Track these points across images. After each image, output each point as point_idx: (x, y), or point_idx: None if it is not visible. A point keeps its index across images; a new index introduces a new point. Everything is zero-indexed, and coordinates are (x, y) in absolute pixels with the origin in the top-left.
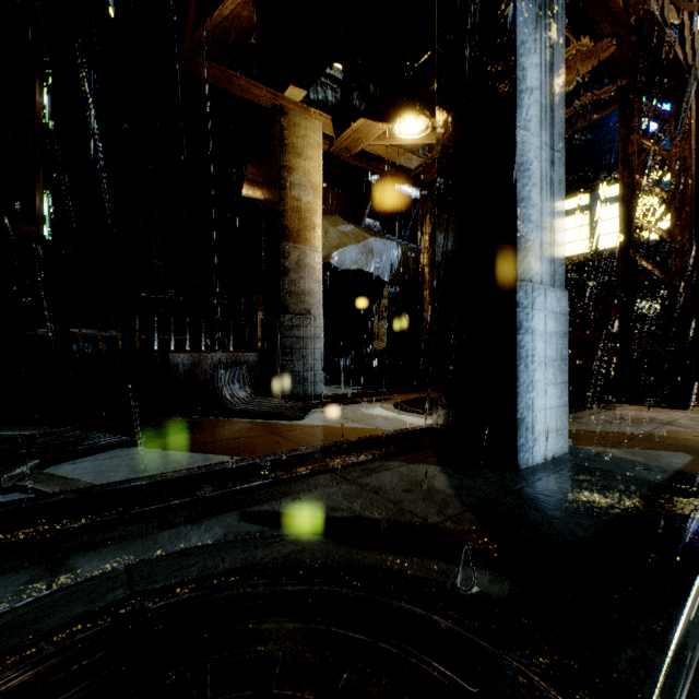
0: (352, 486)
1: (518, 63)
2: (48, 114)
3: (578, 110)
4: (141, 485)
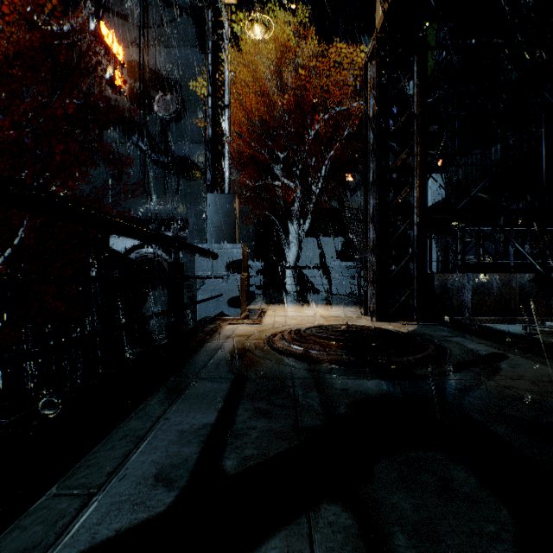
0: None
1: None
2: None
3: None
4: (528, 339)
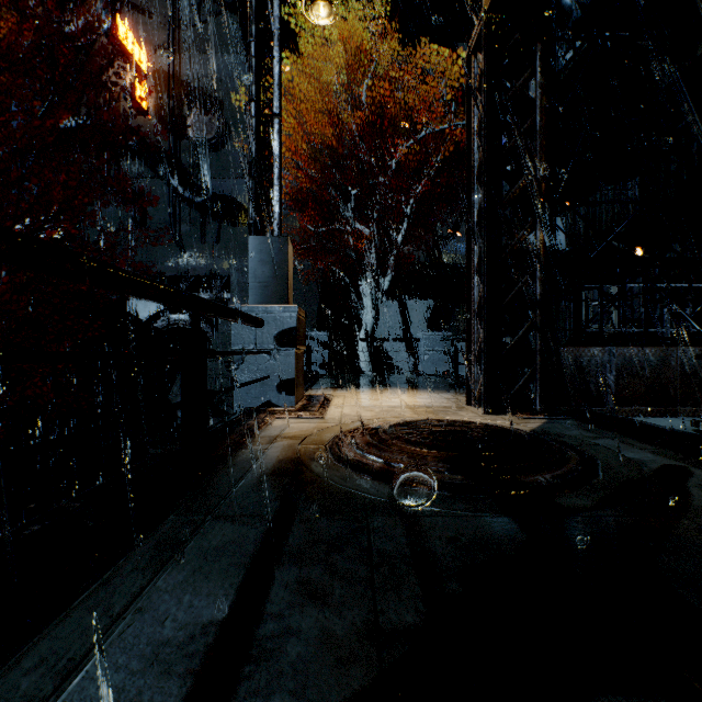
0: None
1: None
2: None
3: None
4: None
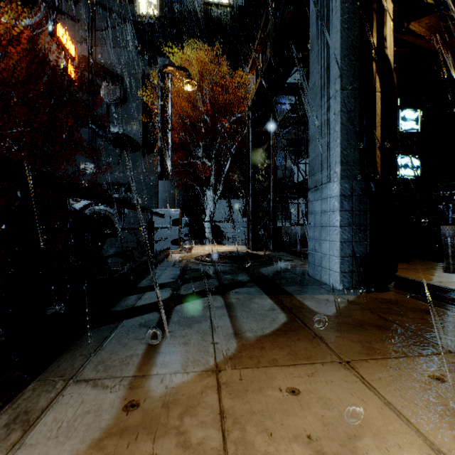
0: (304, 264)
1: (310, 90)
2: (420, 119)
3: None
4: None
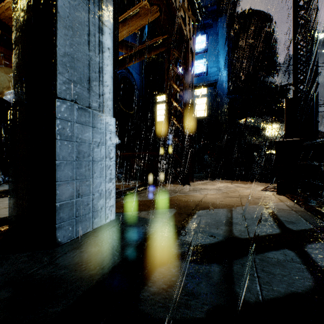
0: None
1: None
2: None
3: (149, 45)
4: None
